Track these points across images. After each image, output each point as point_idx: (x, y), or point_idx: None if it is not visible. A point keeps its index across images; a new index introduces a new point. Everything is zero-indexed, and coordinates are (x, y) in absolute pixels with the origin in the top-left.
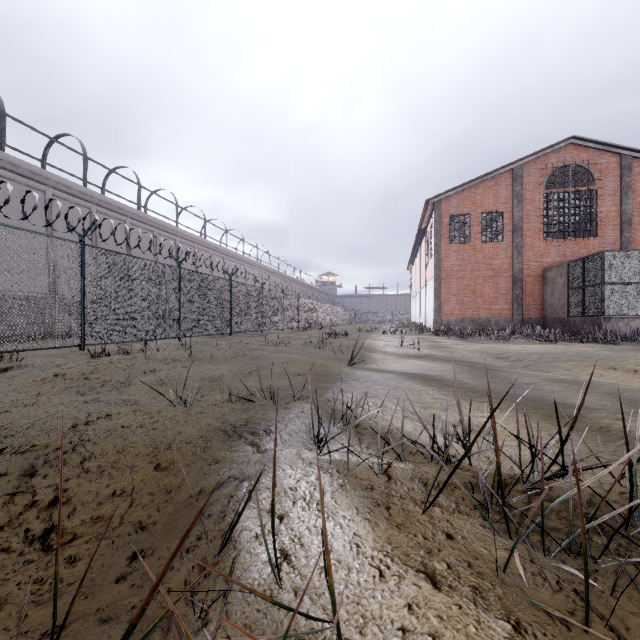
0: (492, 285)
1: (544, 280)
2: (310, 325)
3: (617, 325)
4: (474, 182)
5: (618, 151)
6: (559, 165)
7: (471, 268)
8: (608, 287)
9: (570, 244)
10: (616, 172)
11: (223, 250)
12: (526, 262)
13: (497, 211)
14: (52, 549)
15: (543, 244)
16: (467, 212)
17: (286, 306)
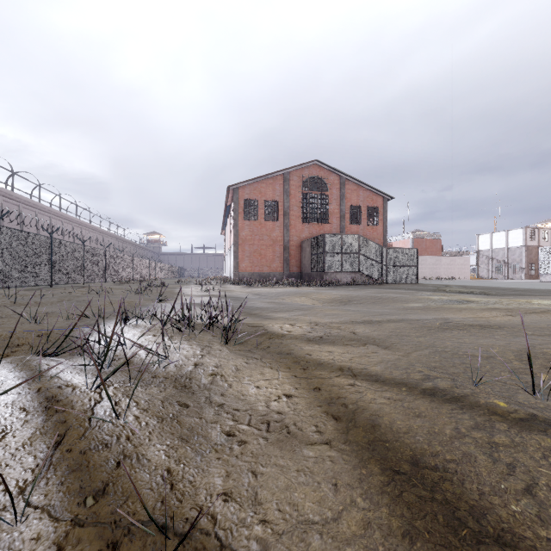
0: (272, 250)
1: (301, 248)
2: (133, 279)
3: (331, 277)
4: (260, 178)
5: (339, 173)
6: (310, 176)
7: (258, 238)
8: (327, 254)
9: (315, 227)
10: (338, 186)
11: (36, 204)
12: (291, 236)
13: (274, 200)
14: None
15: (301, 225)
16: (256, 198)
17: (109, 261)
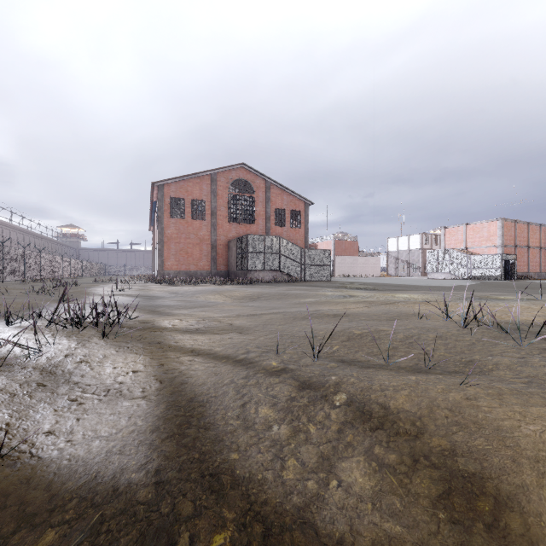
0: (199, 249)
1: (229, 248)
2: (41, 277)
3: (254, 275)
4: (187, 177)
5: (264, 178)
6: (237, 178)
7: (185, 236)
8: (250, 254)
9: (242, 227)
10: (264, 189)
11: None
12: (219, 235)
13: (202, 200)
14: None
15: (228, 225)
16: (182, 197)
17: (7, 258)
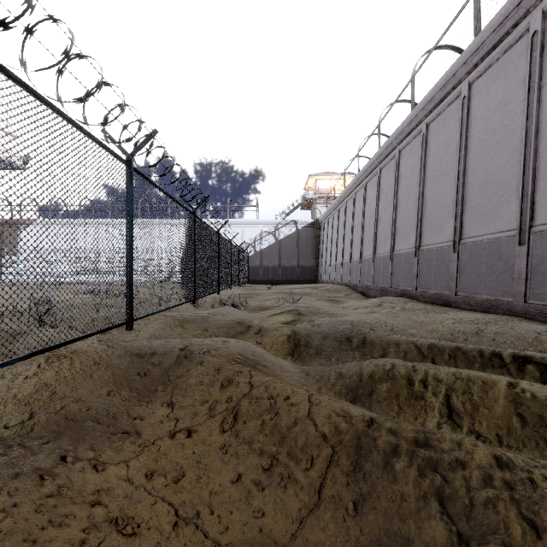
0: None
1: None
2: None
3: None
4: None
5: None
6: None
7: None
8: None
9: None
10: None
11: None
12: None
13: None
14: None
15: None
16: None
17: None
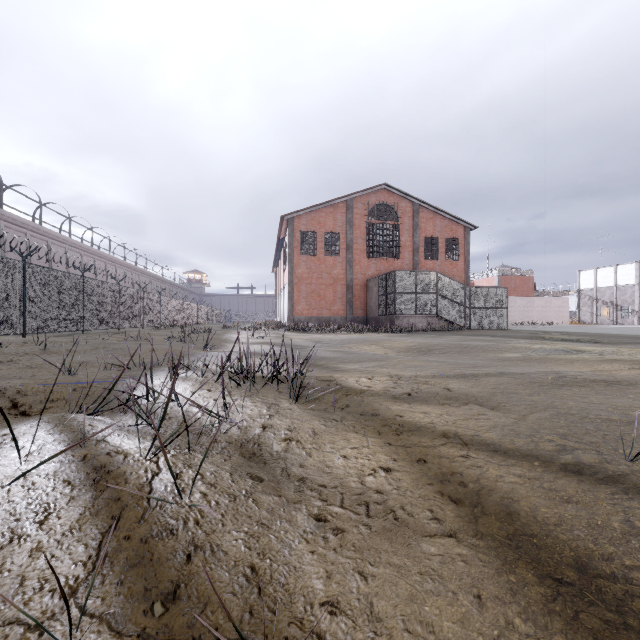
0: (332, 290)
1: (367, 288)
2: (173, 323)
3: (403, 321)
4: (319, 206)
5: (411, 199)
6: (377, 203)
7: (317, 276)
8: (398, 295)
9: (383, 262)
10: (410, 214)
11: (66, 239)
12: (355, 274)
13: (336, 232)
14: (32, 415)
15: (367, 261)
16: (314, 230)
17: (146, 304)
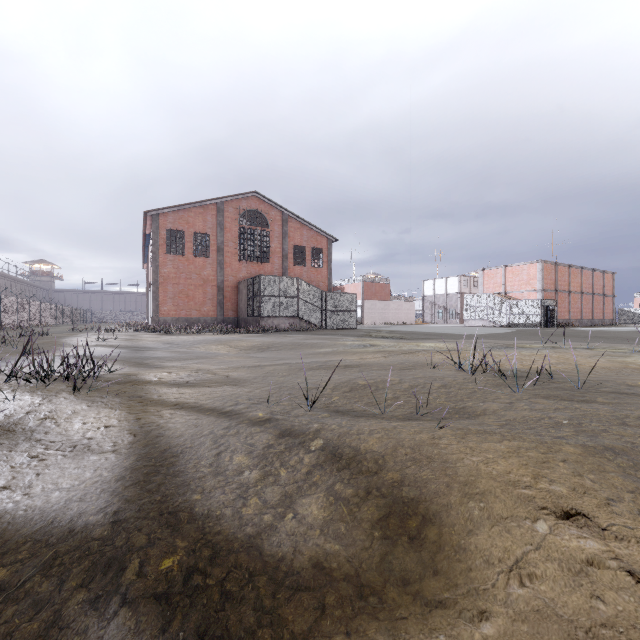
0: (202, 291)
1: (238, 290)
2: (1, 325)
3: (267, 322)
4: (187, 206)
5: (281, 209)
6: (248, 209)
7: (185, 276)
8: (263, 298)
9: (255, 266)
10: (280, 222)
11: None
12: (227, 276)
13: (206, 233)
14: None
15: (238, 264)
16: (182, 229)
17: None
